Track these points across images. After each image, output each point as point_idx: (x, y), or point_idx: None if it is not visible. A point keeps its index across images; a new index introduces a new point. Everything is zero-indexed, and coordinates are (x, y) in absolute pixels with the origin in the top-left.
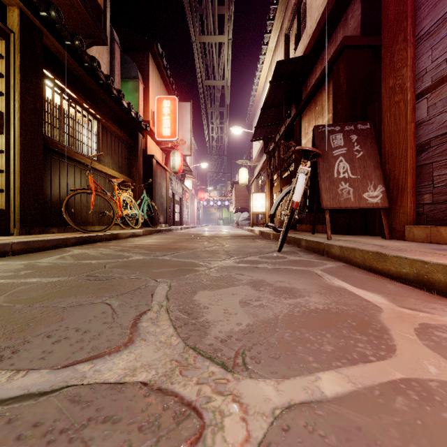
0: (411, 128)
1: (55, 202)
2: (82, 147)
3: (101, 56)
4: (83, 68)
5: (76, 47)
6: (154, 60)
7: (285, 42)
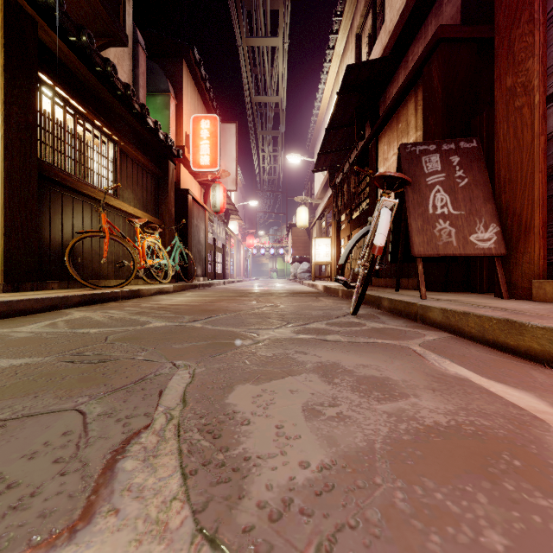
0: (540, 142)
1: (56, 249)
2: (92, 176)
3: (121, 63)
4: (93, 73)
5: (83, 44)
6: (189, 69)
7: (356, 45)
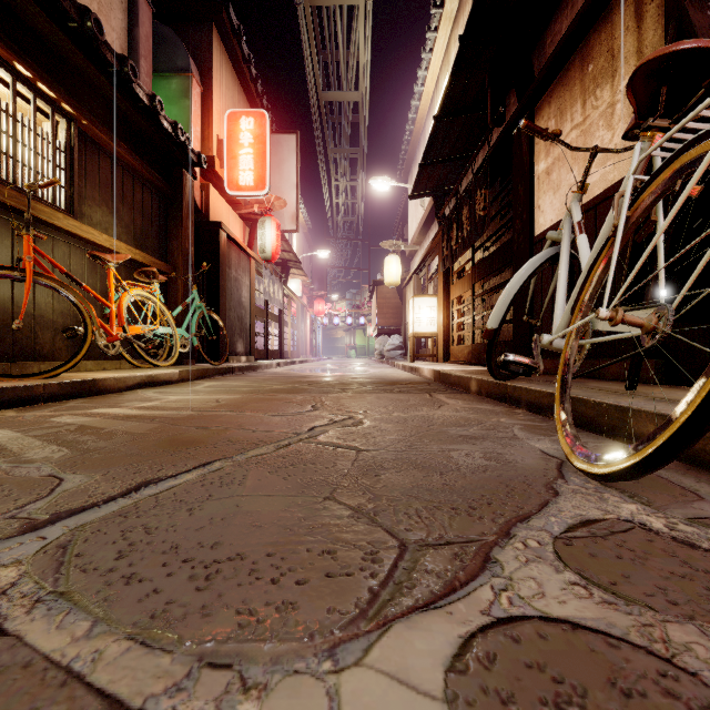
0: None
1: None
2: (13, 169)
3: (106, 13)
4: None
5: None
6: (223, 43)
7: None
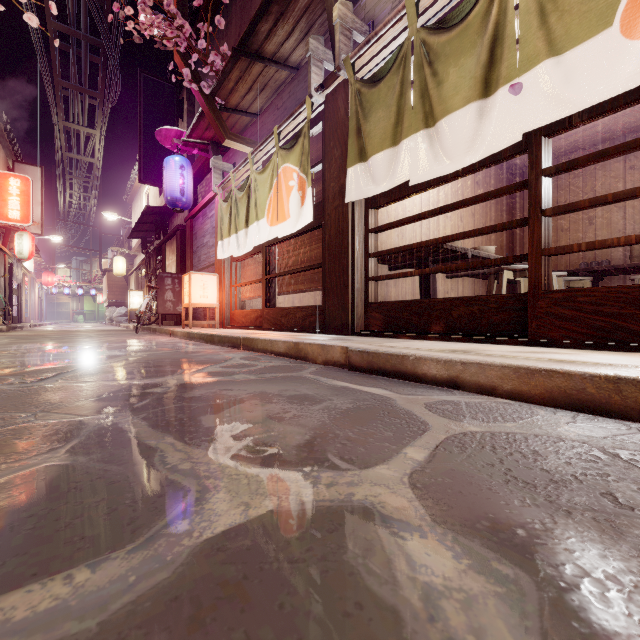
0: None
1: None
2: None
3: None
4: None
5: None
6: None
7: None
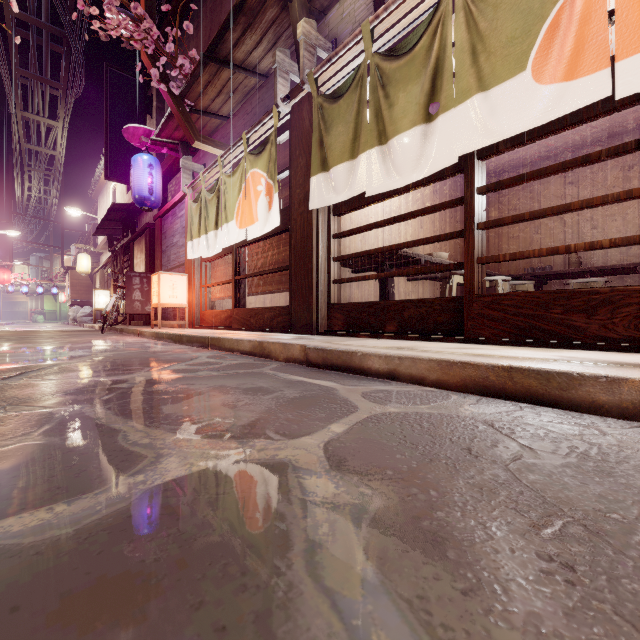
0: None
1: None
2: None
3: None
4: None
5: None
6: None
7: None
